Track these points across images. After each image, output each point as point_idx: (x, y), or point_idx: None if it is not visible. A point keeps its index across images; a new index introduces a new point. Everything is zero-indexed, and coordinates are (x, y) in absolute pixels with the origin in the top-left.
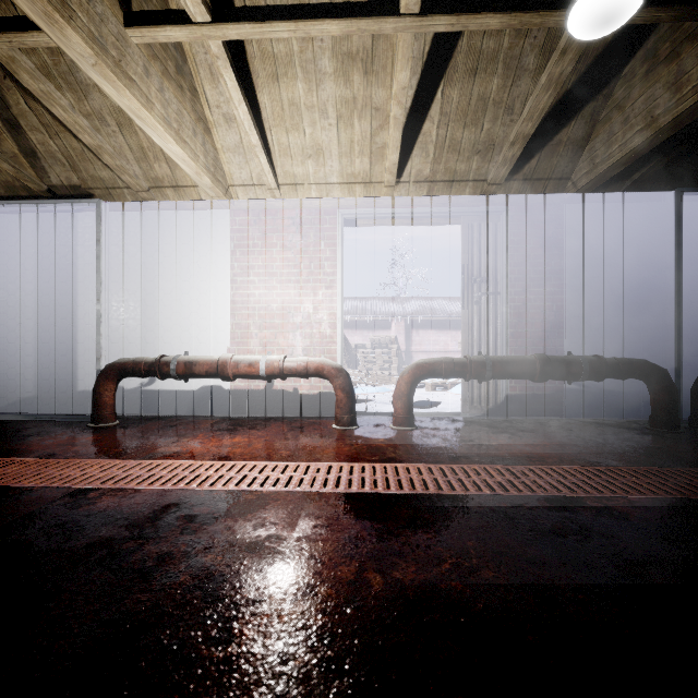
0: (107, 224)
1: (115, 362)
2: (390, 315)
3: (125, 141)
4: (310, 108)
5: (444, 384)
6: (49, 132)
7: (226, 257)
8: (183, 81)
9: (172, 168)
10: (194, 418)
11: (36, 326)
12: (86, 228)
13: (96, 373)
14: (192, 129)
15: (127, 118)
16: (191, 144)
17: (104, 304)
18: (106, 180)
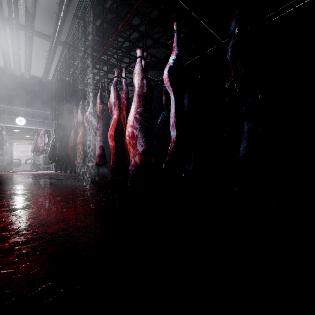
0: None
1: None
2: None
3: None
4: None
5: None
6: None
7: None
8: None
9: None
10: None
11: None
12: None
13: None
14: None
15: None
16: None
17: None
18: None
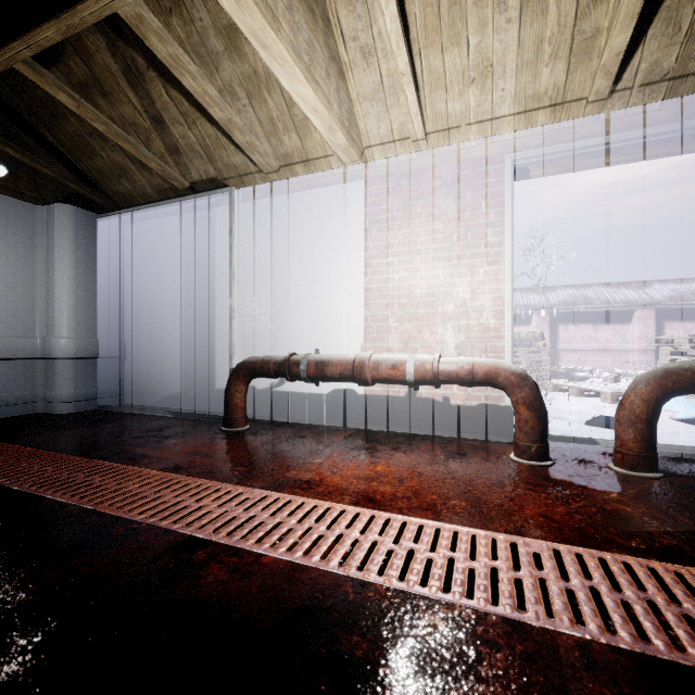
0: (239, 213)
1: (245, 361)
2: (530, 308)
3: (255, 114)
4: (479, 2)
5: None
6: (187, 122)
7: (359, 237)
8: (315, 5)
9: (302, 138)
10: (325, 426)
11: (182, 324)
12: (223, 223)
13: (229, 372)
14: (325, 69)
15: (256, 85)
16: (323, 88)
17: (236, 299)
18: (238, 167)
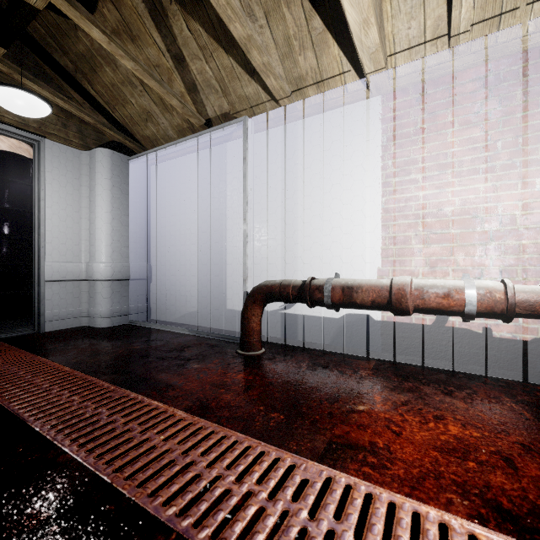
0: (251, 141)
1: (261, 285)
2: None
3: (271, 35)
4: None
5: None
6: (205, 56)
7: (376, 156)
8: None
9: (318, 55)
10: (341, 353)
11: (198, 250)
12: (233, 156)
13: (243, 295)
14: None
15: None
16: None
17: (249, 224)
18: (250, 97)
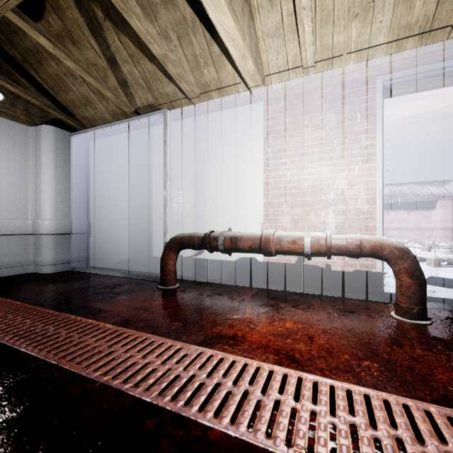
0: (171, 128)
1: (175, 236)
2: None
3: (183, 53)
4: None
5: (449, 260)
6: (133, 61)
7: (259, 144)
8: None
9: (218, 70)
10: (234, 285)
11: (129, 210)
12: (158, 137)
13: (163, 244)
14: (241, 7)
15: (184, 28)
16: (240, 21)
17: (168, 191)
18: (170, 95)
